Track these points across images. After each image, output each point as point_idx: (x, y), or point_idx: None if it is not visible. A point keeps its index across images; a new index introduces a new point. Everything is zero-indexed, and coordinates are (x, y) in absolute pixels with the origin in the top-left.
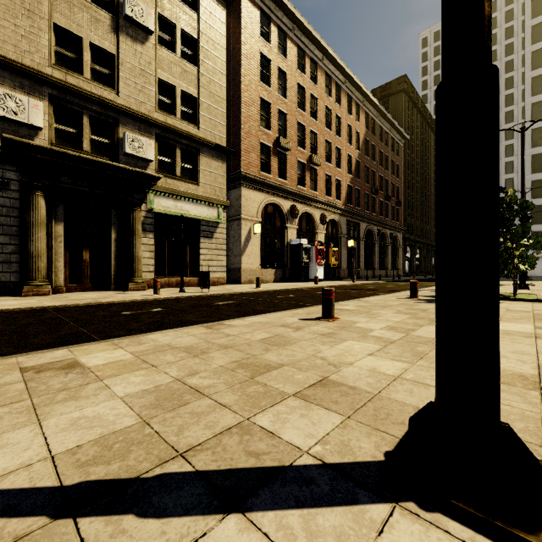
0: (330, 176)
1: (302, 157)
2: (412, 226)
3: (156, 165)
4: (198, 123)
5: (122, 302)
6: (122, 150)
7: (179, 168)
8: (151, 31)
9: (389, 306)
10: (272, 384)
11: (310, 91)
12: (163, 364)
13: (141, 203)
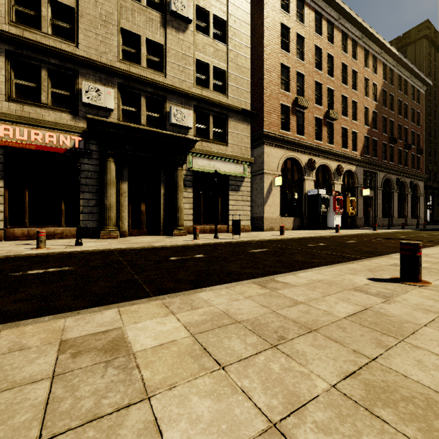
0: (346, 129)
1: (319, 113)
2: (434, 174)
3: (194, 131)
4: (227, 92)
5: (169, 247)
6: (168, 121)
7: (211, 132)
8: (190, 20)
9: None
10: None
11: (326, 50)
12: (232, 362)
13: (182, 163)
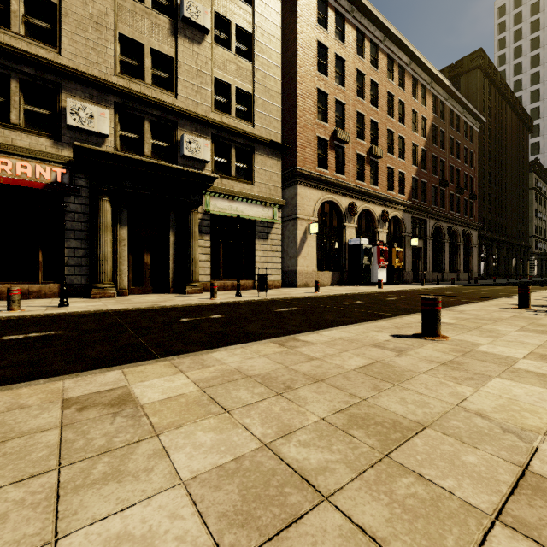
0: (393, 169)
1: (362, 149)
2: (488, 222)
3: (212, 166)
4: (253, 120)
5: (180, 306)
6: (180, 152)
7: (234, 168)
8: (207, 30)
9: (502, 320)
10: (433, 478)
11: (370, 76)
12: (237, 407)
13: (197, 205)
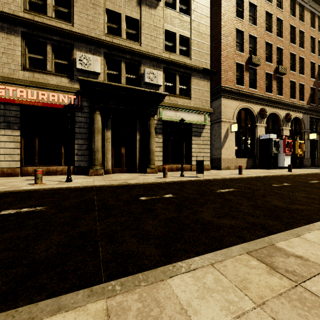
0: (294, 82)
1: (269, 69)
2: None
3: (163, 88)
4: (190, 55)
5: (141, 184)
6: (143, 81)
7: (177, 89)
8: None
9: None
10: None
11: (276, 15)
12: None
13: (154, 114)
